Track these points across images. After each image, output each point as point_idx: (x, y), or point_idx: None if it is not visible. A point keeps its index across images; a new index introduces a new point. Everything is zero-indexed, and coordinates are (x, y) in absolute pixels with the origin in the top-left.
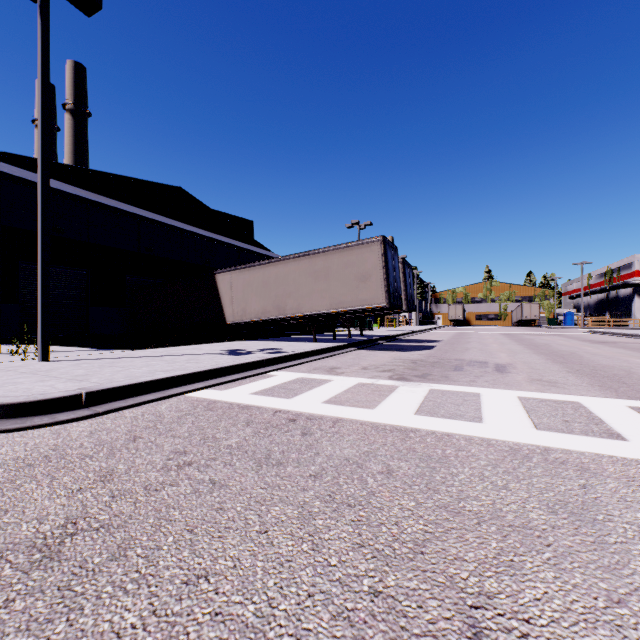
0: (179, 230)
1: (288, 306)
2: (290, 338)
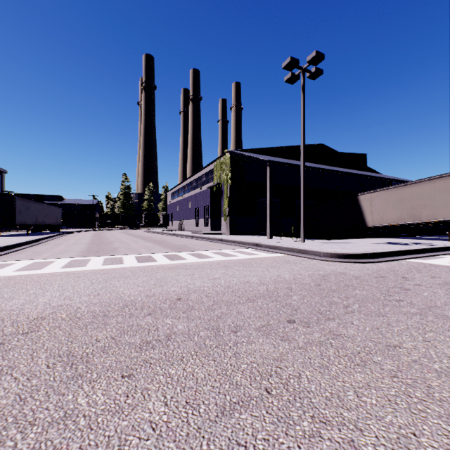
0: (336, 172)
1: (422, 214)
2: (416, 237)
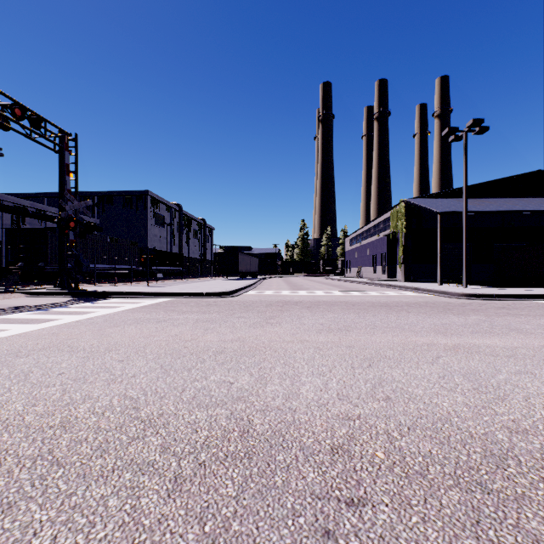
0: (535, 212)
1: None
2: None
